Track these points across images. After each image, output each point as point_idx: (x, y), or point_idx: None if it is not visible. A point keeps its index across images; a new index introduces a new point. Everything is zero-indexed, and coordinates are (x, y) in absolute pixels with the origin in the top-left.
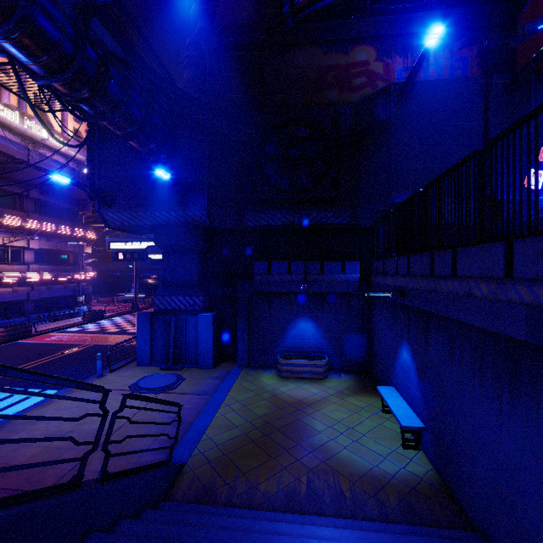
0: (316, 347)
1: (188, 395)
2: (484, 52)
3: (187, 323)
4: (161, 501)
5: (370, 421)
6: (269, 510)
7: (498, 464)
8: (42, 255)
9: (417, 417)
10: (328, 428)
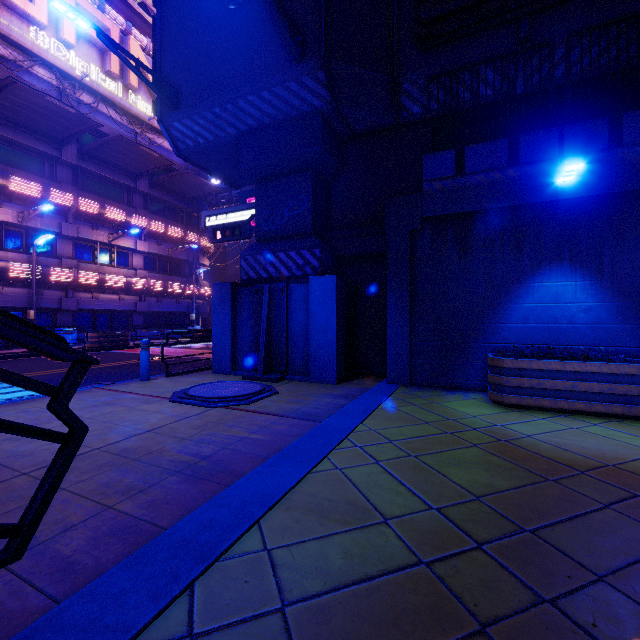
0: (594, 341)
1: (269, 417)
2: None
3: (290, 297)
4: None
5: None
6: None
7: None
8: (153, 262)
9: None
10: None
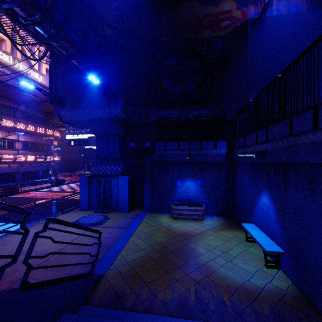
0: (196, 198)
1: (111, 228)
2: None
3: (111, 183)
4: (81, 305)
5: (238, 247)
6: (166, 314)
7: None
8: (27, 145)
9: (276, 244)
10: (208, 251)
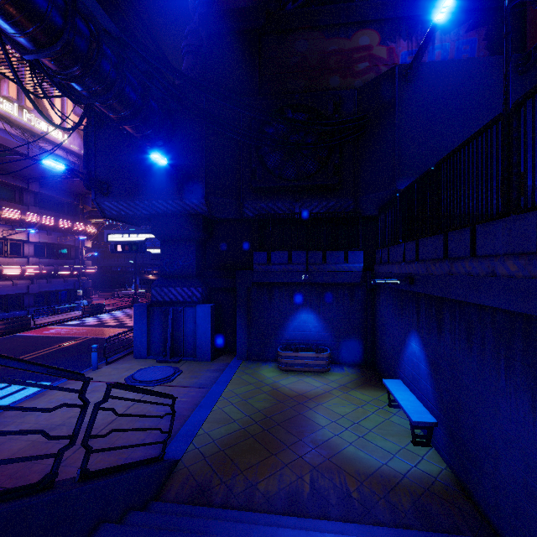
0: (317, 339)
1: (185, 388)
2: (504, 13)
3: (184, 315)
4: (151, 501)
5: (376, 415)
6: (269, 512)
7: (530, 464)
8: (42, 249)
9: (427, 411)
10: (332, 422)
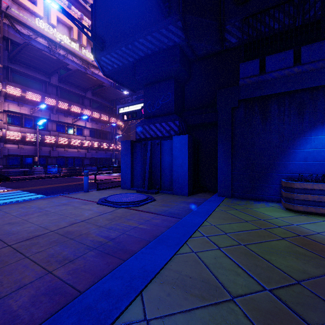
0: None
1: (150, 214)
2: None
3: (162, 148)
4: None
5: None
6: None
7: None
8: (94, 133)
9: None
10: None
